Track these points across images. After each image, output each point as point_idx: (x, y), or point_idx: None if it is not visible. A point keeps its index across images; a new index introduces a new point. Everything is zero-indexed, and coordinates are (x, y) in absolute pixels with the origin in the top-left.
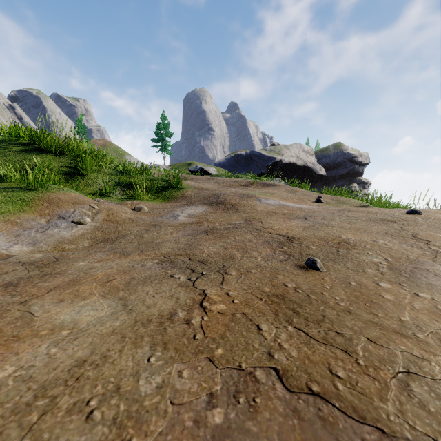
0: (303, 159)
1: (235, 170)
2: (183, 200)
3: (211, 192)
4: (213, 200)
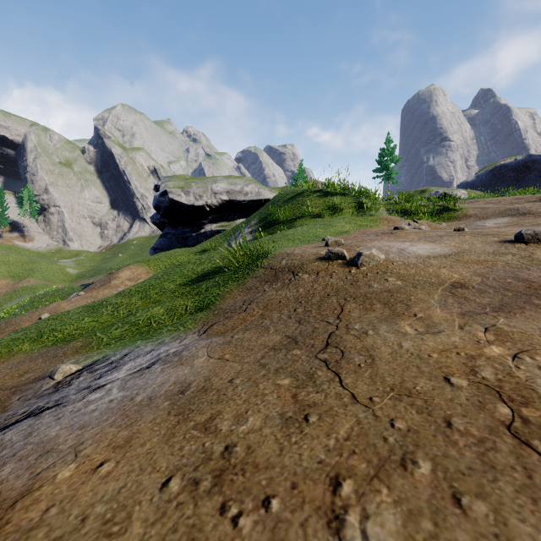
0: None
1: (495, 190)
2: (470, 218)
3: (501, 208)
4: (513, 213)
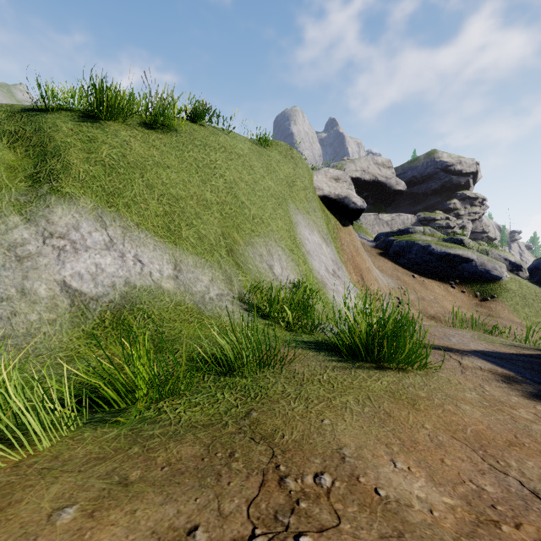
0: (372, 173)
1: None
2: None
3: None
4: None
